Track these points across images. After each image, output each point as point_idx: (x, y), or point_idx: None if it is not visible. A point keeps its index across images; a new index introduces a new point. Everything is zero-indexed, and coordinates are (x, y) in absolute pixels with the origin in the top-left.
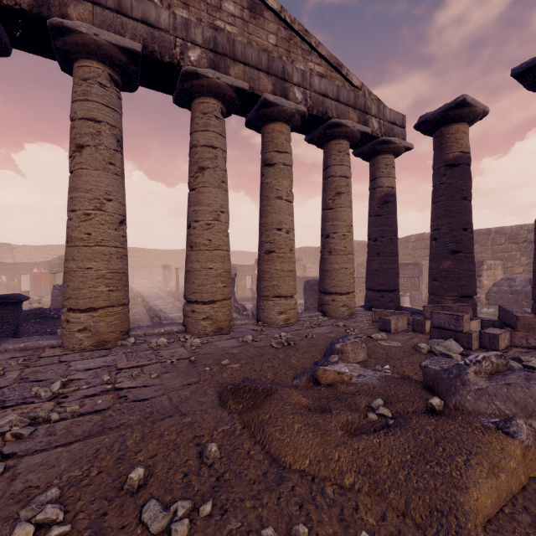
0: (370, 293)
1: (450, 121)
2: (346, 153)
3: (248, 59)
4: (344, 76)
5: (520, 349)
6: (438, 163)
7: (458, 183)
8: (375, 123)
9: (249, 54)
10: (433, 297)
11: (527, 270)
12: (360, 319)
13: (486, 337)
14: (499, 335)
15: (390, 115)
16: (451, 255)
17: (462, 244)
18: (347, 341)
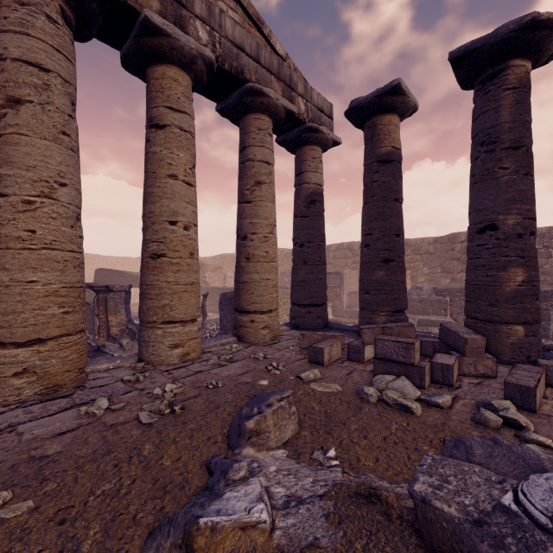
0: (296, 308)
1: (383, 109)
2: (268, 133)
3: None
4: (266, 37)
5: (470, 379)
6: (370, 158)
7: (391, 182)
8: (302, 104)
9: None
10: (365, 313)
11: (428, 279)
12: (285, 344)
13: (438, 368)
14: (454, 366)
15: (318, 100)
16: (384, 264)
17: (395, 252)
18: (267, 410)
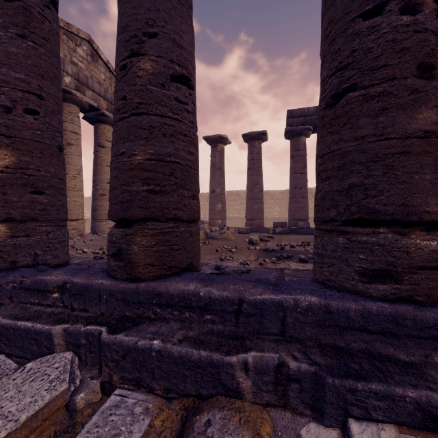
0: None
1: None
2: None
3: (95, 88)
4: None
5: None
6: None
7: None
8: None
9: (95, 86)
10: None
11: None
12: None
13: None
14: None
15: None
16: None
17: None
18: None
